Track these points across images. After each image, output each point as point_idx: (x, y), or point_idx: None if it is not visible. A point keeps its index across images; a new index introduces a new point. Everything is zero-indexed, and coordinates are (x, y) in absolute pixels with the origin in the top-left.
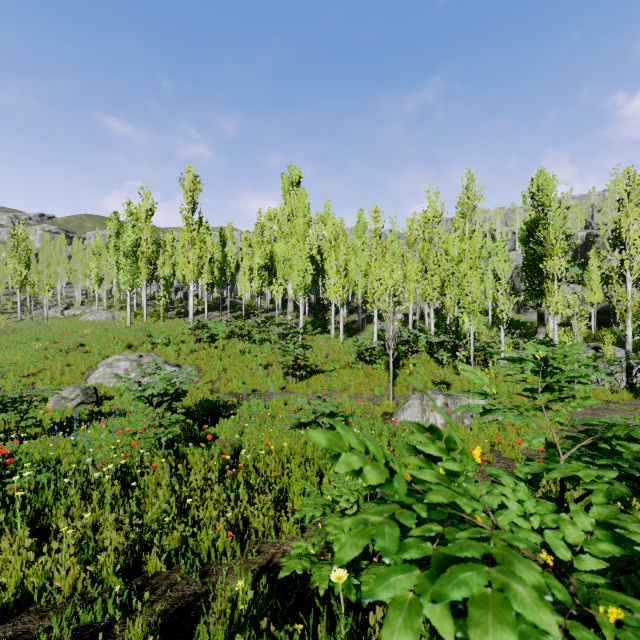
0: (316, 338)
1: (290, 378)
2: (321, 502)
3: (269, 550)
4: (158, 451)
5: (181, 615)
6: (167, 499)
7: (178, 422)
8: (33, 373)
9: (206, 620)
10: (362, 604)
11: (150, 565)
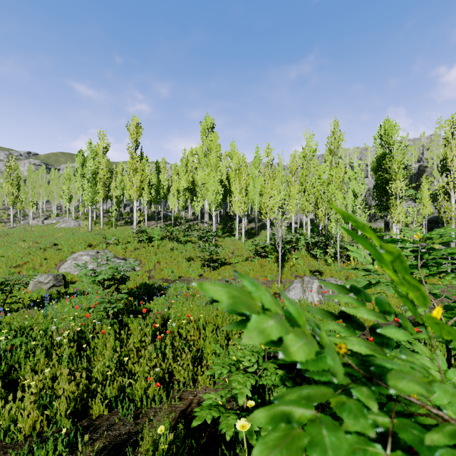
0: (225, 240)
1: (206, 268)
2: (227, 362)
3: (188, 397)
4: (106, 321)
5: (117, 450)
6: (111, 357)
7: (122, 299)
8: (20, 264)
9: (136, 455)
10: None
11: (95, 409)
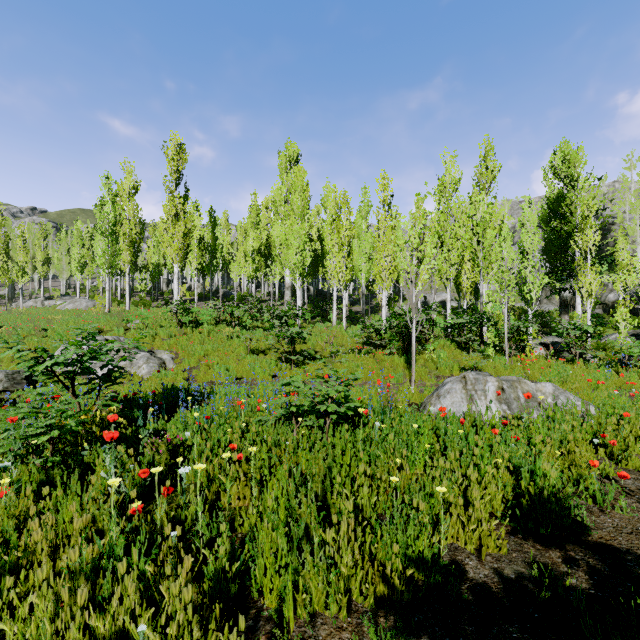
0: (316, 326)
1: (283, 364)
2: None
3: None
4: (35, 460)
5: None
6: None
7: (87, 411)
8: None
9: None
10: None
11: None
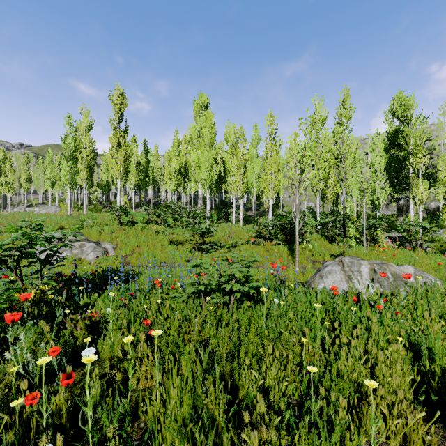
0: (220, 225)
1: (196, 252)
2: None
3: None
4: None
5: None
6: None
7: (17, 289)
8: None
9: None
10: None
11: None
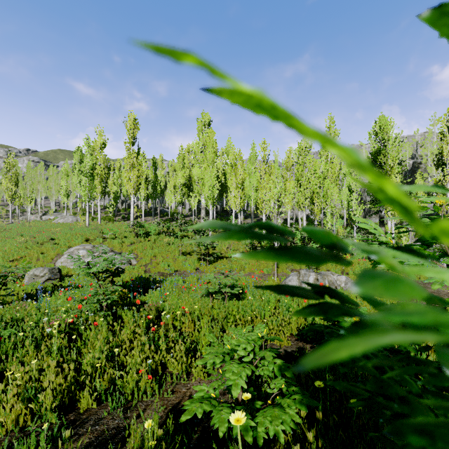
0: None
1: (202, 262)
2: (221, 350)
3: (181, 390)
4: (100, 313)
5: (103, 446)
6: (102, 349)
7: (116, 291)
8: (16, 259)
9: None
10: (258, 442)
11: (83, 402)
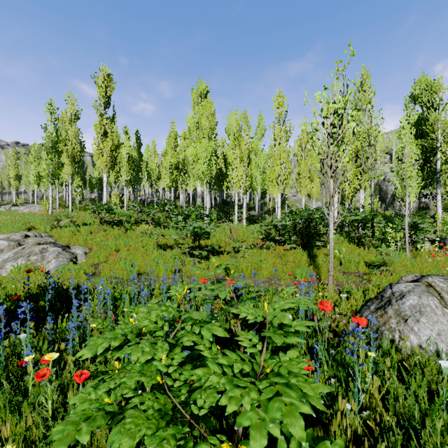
0: (220, 226)
1: (187, 259)
2: None
3: None
4: None
5: None
6: None
7: None
8: None
9: None
10: None
11: None
